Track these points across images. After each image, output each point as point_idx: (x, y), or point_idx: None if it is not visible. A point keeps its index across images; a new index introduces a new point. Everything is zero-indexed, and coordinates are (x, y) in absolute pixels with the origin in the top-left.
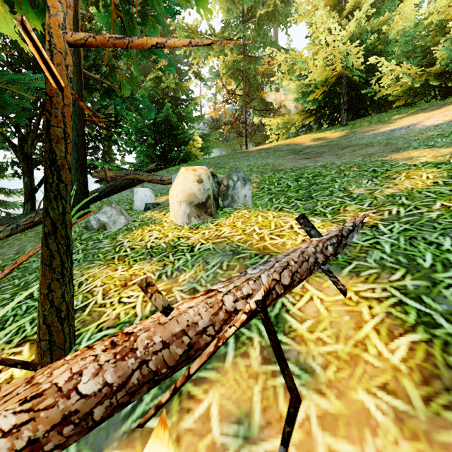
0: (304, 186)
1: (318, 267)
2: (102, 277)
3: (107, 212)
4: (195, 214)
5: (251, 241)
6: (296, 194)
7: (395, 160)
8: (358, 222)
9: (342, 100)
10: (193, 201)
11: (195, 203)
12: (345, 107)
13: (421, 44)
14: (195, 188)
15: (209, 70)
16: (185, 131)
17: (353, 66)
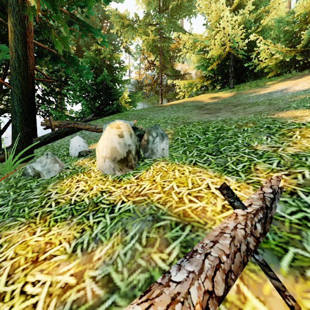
0: (212, 139)
1: (251, 256)
2: (17, 244)
3: (42, 161)
4: (118, 168)
5: (171, 203)
6: (206, 147)
7: (283, 118)
8: (276, 187)
9: (230, 70)
10: (115, 157)
11: (118, 158)
12: (232, 75)
13: (287, 31)
14: (118, 145)
15: (135, 47)
16: (117, 90)
17: (238, 46)
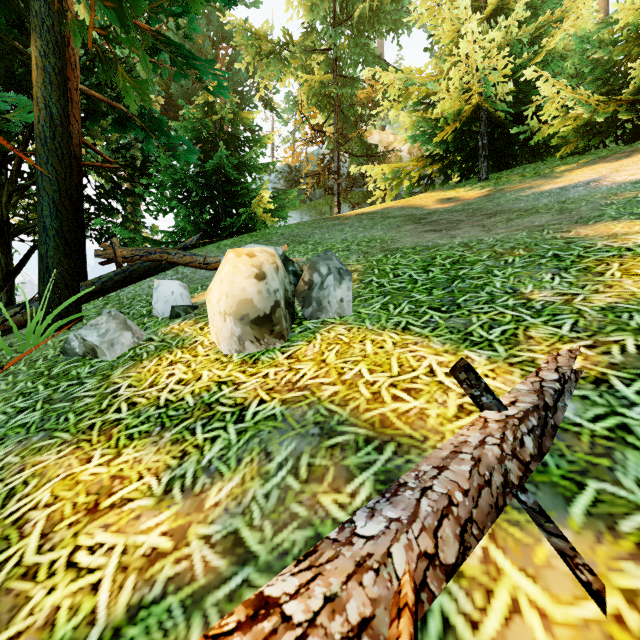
0: (440, 281)
1: (512, 496)
2: (56, 480)
3: (100, 325)
4: (252, 336)
5: (356, 403)
6: (428, 297)
7: (588, 239)
8: (567, 370)
9: (480, 143)
10: (247, 314)
11: (252, 316)
12: (485, 153)
13: (599, 60)
14: (251, 290)
15: (285, 97)
16: (248, 185)
17: (496, 93)
